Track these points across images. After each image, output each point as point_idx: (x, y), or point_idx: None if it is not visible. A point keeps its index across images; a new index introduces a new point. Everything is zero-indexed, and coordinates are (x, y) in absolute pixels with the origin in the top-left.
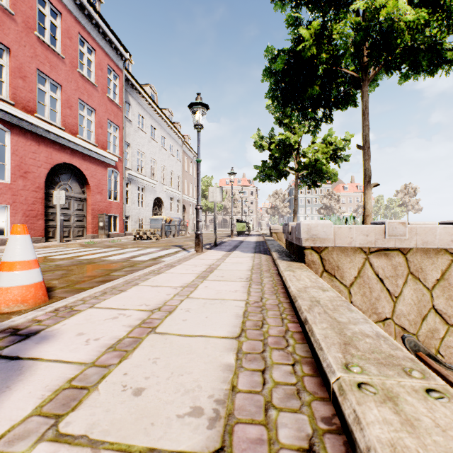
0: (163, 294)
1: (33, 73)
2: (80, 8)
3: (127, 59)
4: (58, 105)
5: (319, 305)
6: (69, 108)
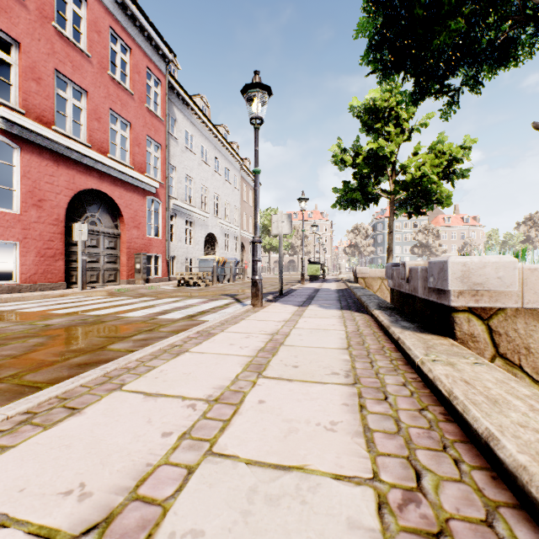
0: (154, 430)
1: (50, 75)
2: None
3: (171, 61)
4: (83, 117)
5: None
6: (96, 120)
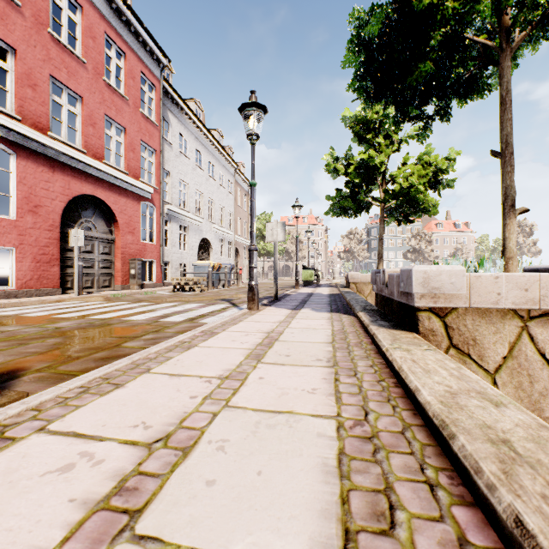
0: (184, 395)
1: (46, 81)
2: (106, 1)
3: (166, 66)
4: (78, 122)
5: (521, 459)
6: (91, 126)
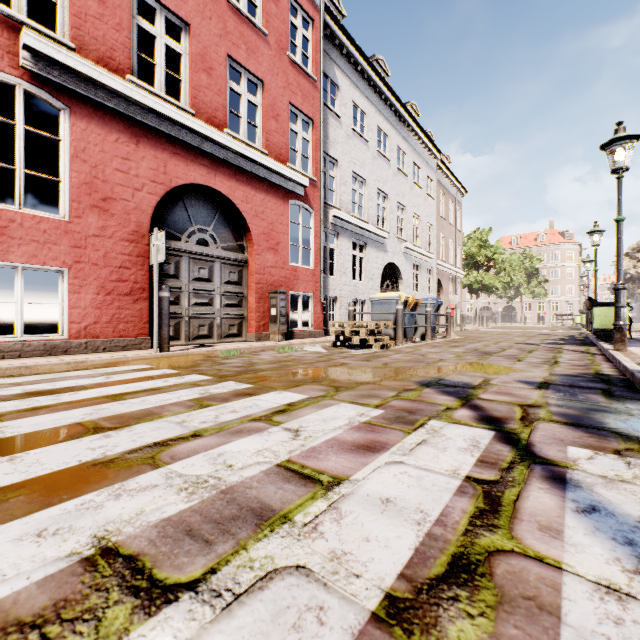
0: None
1: None
2: None
3: None
4: (183, 67)
5: None
6: (205, 73)
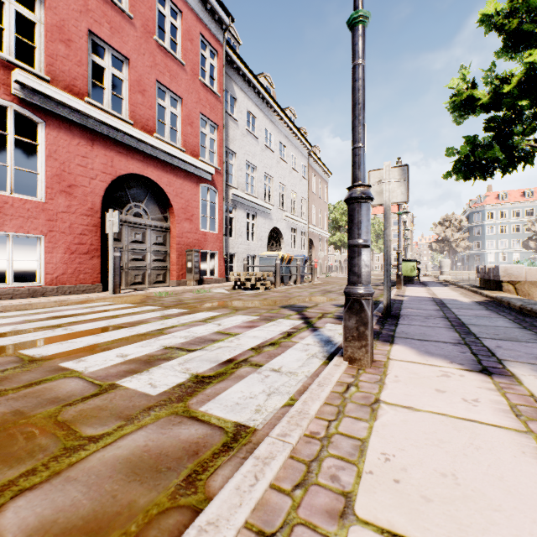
0: None
1: (83, 37)
2: None
3: (228, 26)
4: (124, 89)
5: None
6: (140, 93)
